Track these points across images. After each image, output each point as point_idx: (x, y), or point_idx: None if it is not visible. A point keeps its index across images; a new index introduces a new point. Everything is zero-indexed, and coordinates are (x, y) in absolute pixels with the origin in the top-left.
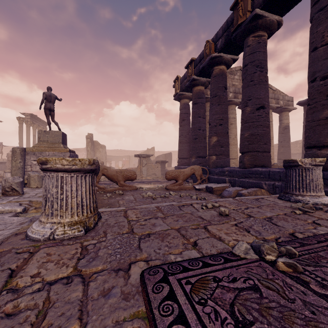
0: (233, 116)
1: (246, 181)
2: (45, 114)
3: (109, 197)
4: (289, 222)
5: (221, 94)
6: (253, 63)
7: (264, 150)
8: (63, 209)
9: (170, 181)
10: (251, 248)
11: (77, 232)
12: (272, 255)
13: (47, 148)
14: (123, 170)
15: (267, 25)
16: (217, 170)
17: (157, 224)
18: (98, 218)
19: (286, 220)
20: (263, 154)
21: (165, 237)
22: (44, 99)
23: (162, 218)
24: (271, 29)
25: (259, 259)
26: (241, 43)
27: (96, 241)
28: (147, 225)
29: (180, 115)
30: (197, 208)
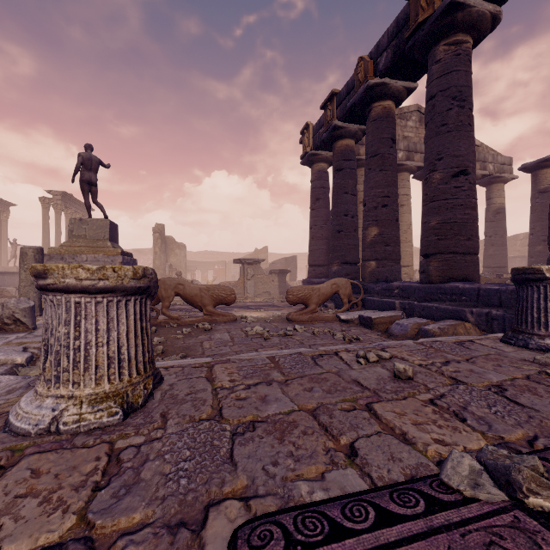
0: (405, 192)
1: (434, 307)
2: (82, 191)
3: (187, 334)
4: (543, 397)
5: (386, 151)
6: (446, 93)
7: (466, 251)
8: (80, 370)
9: (295, 306)
10: (485, 471)
11: (106, 417)
12: (544, 496)
13: (85, 248)
14: (212, 286)
15: (473, 23)
16: (378, 287)
17: (270, 397)
18: (155, 382)
19: (534, 391)
20: (464, 258)
21: (286, 431)
22: (80, 164)
23: (281, 384)
24: (479, 29)
25: (509, 502)
26: (422, 58)
27: (142, 439)
28: (250, 400)
29: (312, 190)
30: (348, 361)
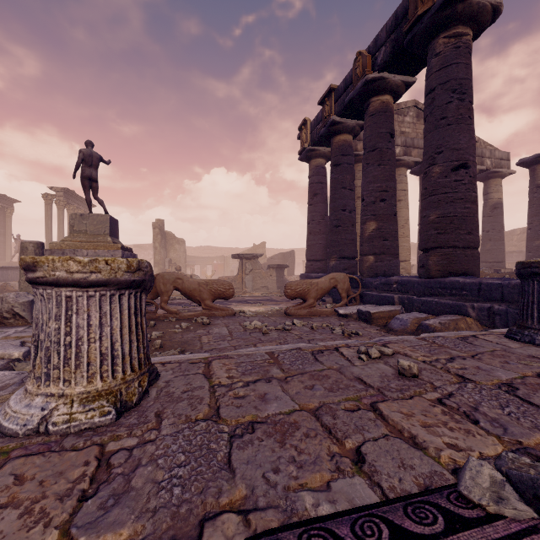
0: (402, 187)
1: (434, 302)
2: (83, 186)
3: (186, 328)
4: None
5: (384, 146)
6: (446, 86)
7: (467, 245)
8: (71, 367)
9: (293, 300)
10: (508, 482)
11: (98, 416)
12: None
13: (86, 243)
14: (210, 281)
15: (473, 15)
16: (376, 282)
17: (269, 395)
18: (150, 379)
19: None
20: (465, 252)
21: (288, 433)
22: (81, 161)
23: (281, 381)
24: (480, 22)
25: (539, 519)
26: (421, 52)
27: (134, 441)
28: (249, 399)
29: (310, 185)
30: (349, 357)
